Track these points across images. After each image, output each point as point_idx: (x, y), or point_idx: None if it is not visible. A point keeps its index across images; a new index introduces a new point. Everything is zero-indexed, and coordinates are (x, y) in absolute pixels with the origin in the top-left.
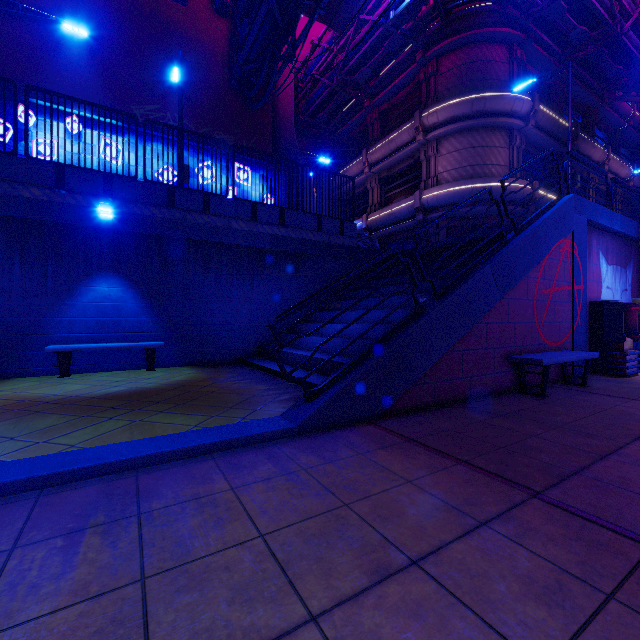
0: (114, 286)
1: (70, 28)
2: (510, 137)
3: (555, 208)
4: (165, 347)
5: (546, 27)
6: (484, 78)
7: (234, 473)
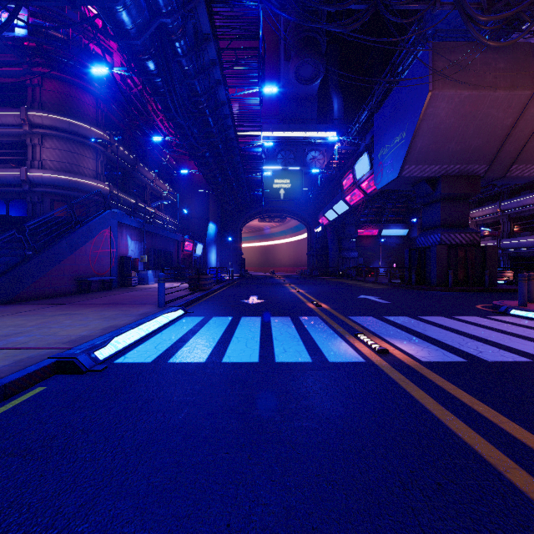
0: None
1: None
2: (97, 154)
3: (101, 216)
4: None
5: (117, 101)
6: (79, 110)
7: None
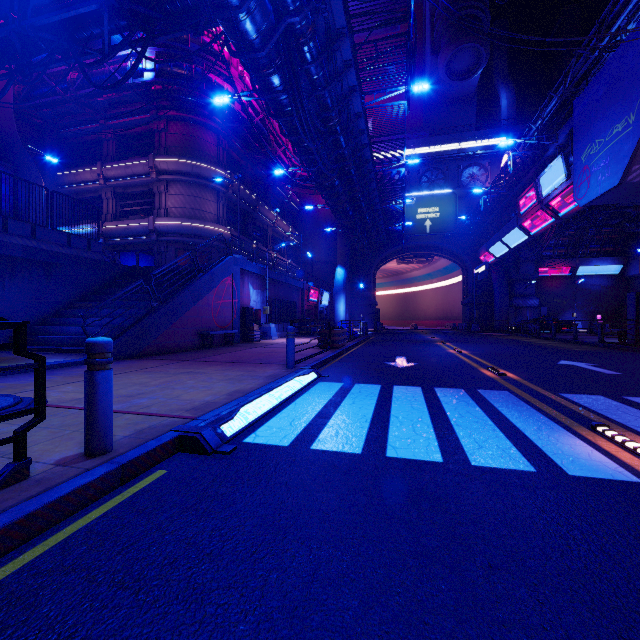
0: None
1: None
2: (218, 196)
3: (223, 263)
4: None
5: (238, 135)
6: (201, 151)
7: (81, 368)
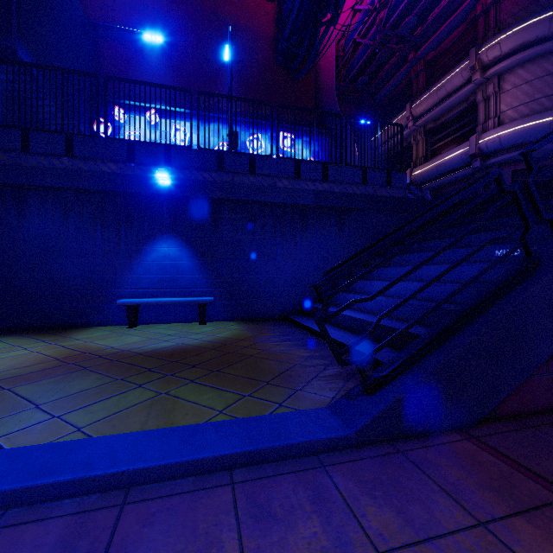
0: (172, 246)
1: (149, 37)
2: None
3: None
4: (215, 302)
5: None
6: None
7: (256, 535)
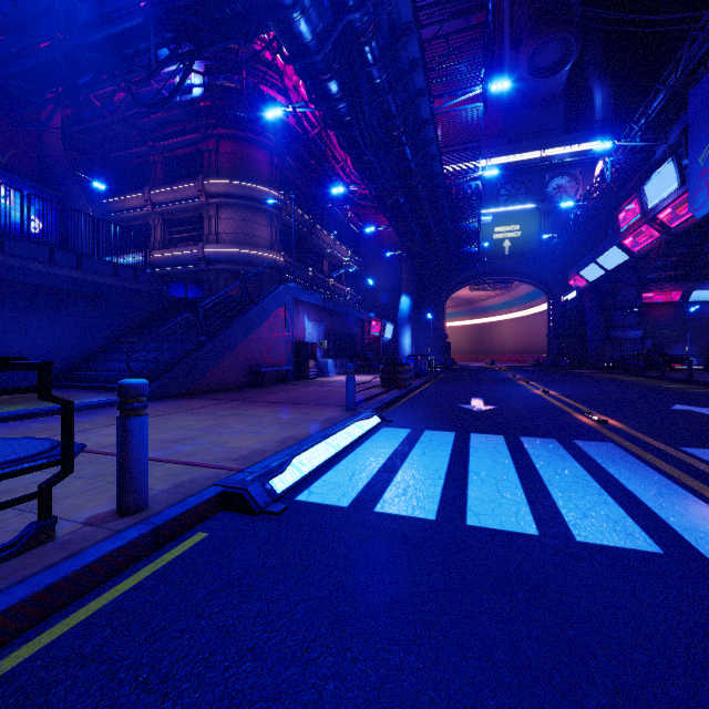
0: None
1: None
2: (271, 219)
3: (276, 292)
4: None
5: (293, 152)
6: (253, 171)
7: None
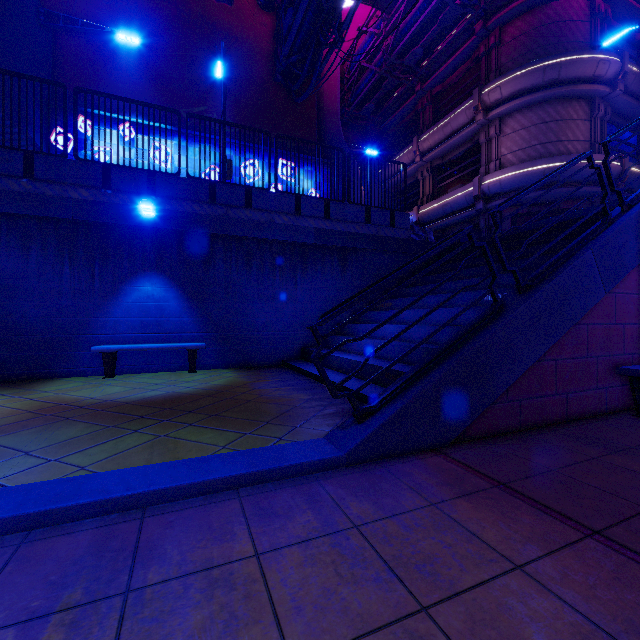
0: (157, 286)
1: (124, 38)
2: (591, 107)
3: None
4: (207, 348)
5: None
6: (558, 42)
7: (262, 525)
